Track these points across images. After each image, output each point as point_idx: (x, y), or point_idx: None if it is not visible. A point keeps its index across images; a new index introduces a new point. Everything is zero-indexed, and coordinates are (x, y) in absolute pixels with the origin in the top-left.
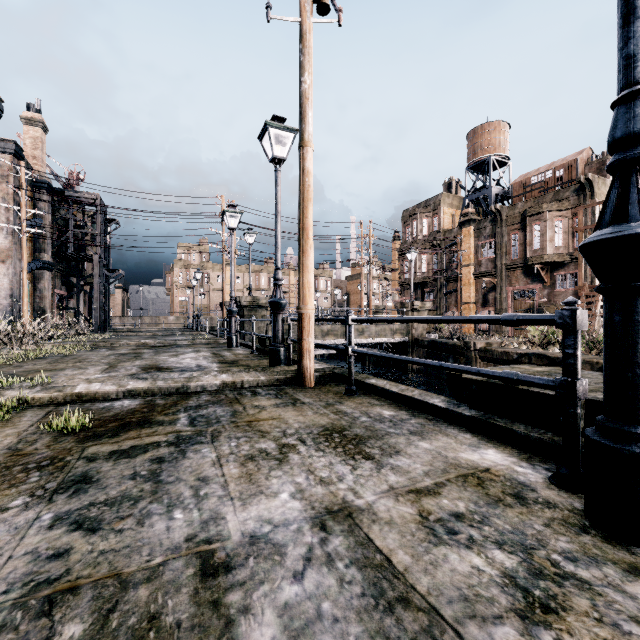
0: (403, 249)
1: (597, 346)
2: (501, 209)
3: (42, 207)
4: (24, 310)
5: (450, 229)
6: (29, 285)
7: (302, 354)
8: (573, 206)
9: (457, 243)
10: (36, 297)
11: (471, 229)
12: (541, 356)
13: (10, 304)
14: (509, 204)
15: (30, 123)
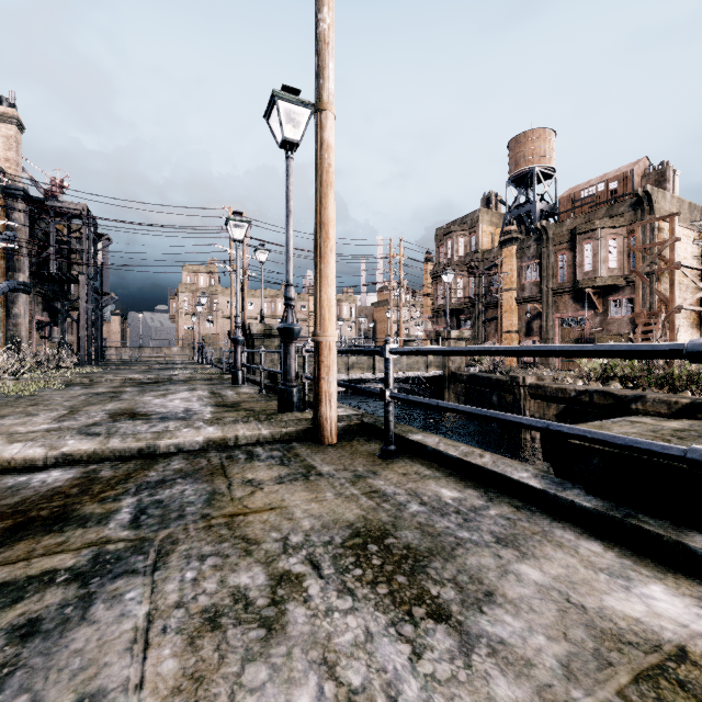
0: (437, 271)
1: (672, 382)
2: (547, 226)
3: (17, 218)
4: None
5: (489, 249)
6: (0, 310)
7: (319, 399)
8: (629, 223)
9: (497, 265)
10: (9, 324)
11: (513, 249)
12: (605, 394)
13: None
14: (555, 221)
15: (2, 119)
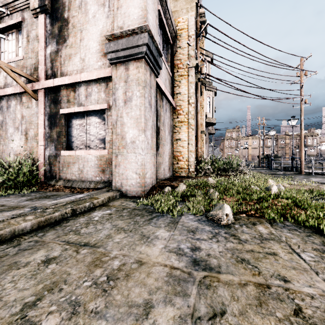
0: None
1: None
2: None
3: None
4: None
5: None
6: None
7: (301, 168)
8: None
9: None
10: None
11: None
12: None
13: None
14: None
15: None
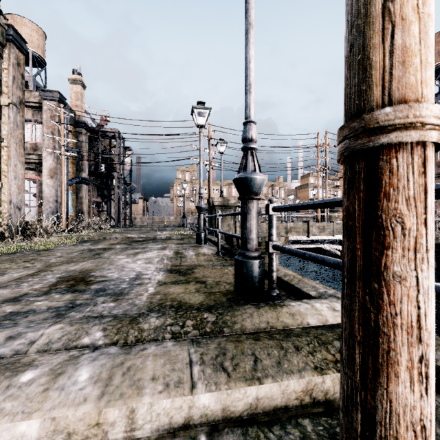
0: None
1: None
2: None
3: (81, 140)
4: (63, 211)
5: None
6: (72, 194)
7: (383, 348)
8: None
9: None
10: (77, 203)
11: None
12: None
13: (56, 207)
14: None
15: (74, 82)
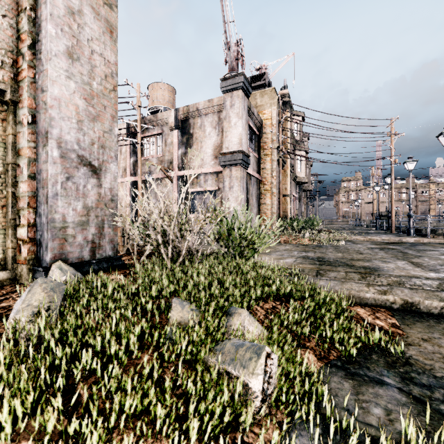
0: None
1: None
2: None
3: None
4: None
5: None
6: None
7: (391, 227)
8: None
9: None
10: None
11: None
12: None
13: None
14: None
15: None
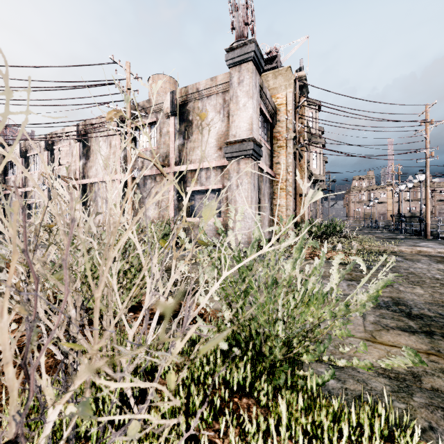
0: None
1: None
2: None
3: None
4: None
5: None
6: None
7: (426, 231)
8: None
9: None
10: None
11: None
12: None
13: None
14: None
15: None
